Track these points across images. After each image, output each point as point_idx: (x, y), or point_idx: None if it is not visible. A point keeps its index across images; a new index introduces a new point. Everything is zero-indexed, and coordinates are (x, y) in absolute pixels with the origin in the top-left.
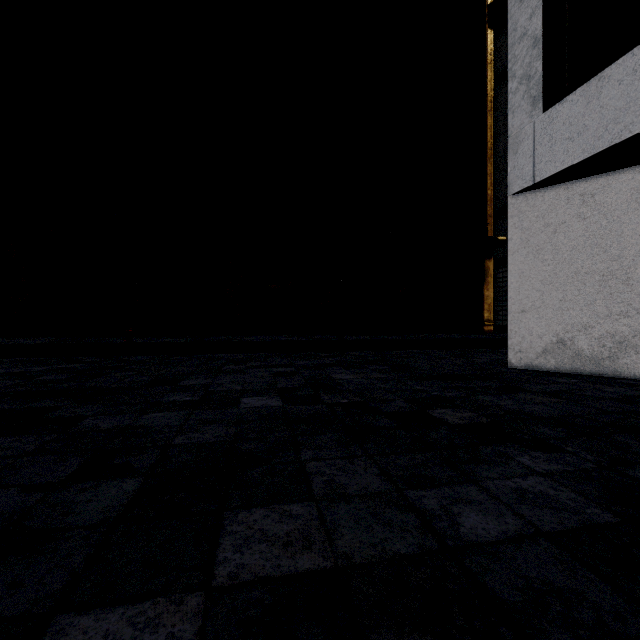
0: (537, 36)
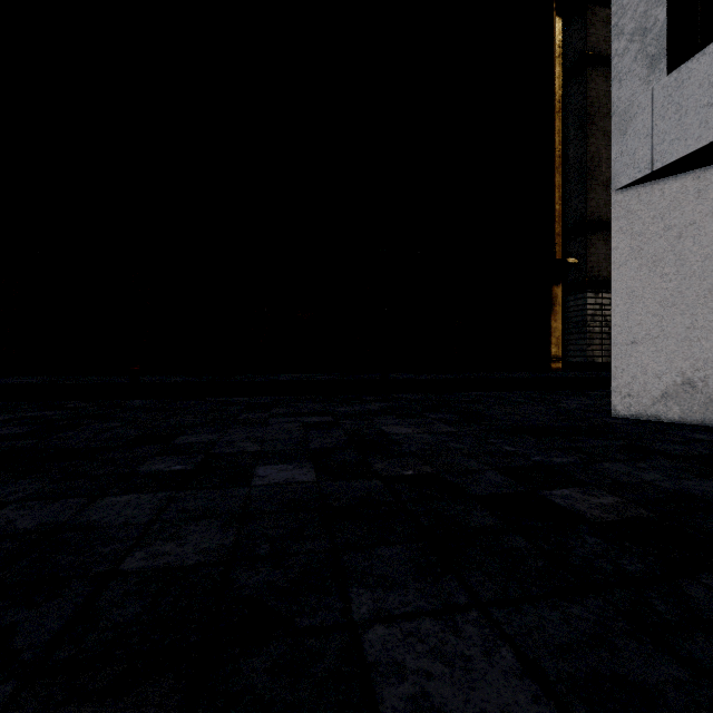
0: None
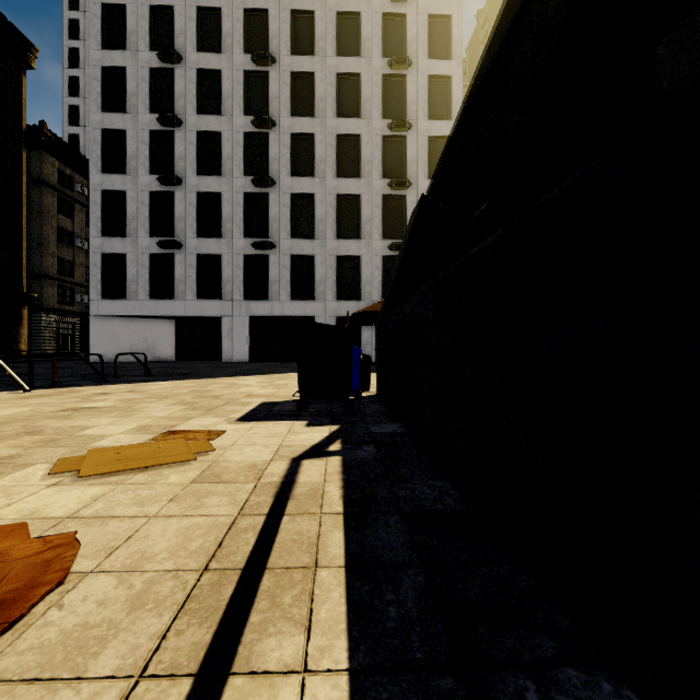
0: (99, 280)
